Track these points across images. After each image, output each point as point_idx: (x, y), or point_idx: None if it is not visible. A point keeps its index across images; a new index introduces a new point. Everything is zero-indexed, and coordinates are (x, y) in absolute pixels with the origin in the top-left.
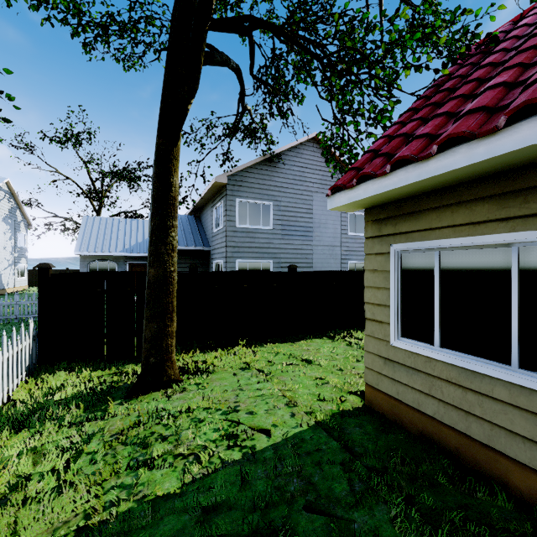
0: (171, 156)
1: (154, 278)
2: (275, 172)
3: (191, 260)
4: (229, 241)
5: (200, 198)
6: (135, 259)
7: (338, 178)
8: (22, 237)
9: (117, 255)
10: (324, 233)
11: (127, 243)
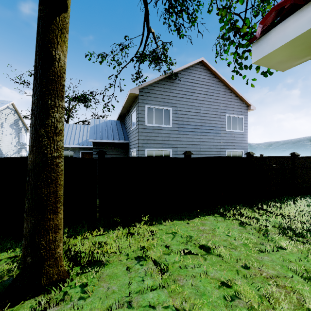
0: (53, 25)
1: (33, 164)
2: (173, 86)
3: (116, 149)
4: (140, 135)
5: (122, 107)
6: (85, 149)
7: (218, 90)
8: (23, 136)
9: (74, 147)
10: (208, 130)
11: (80, 139)
